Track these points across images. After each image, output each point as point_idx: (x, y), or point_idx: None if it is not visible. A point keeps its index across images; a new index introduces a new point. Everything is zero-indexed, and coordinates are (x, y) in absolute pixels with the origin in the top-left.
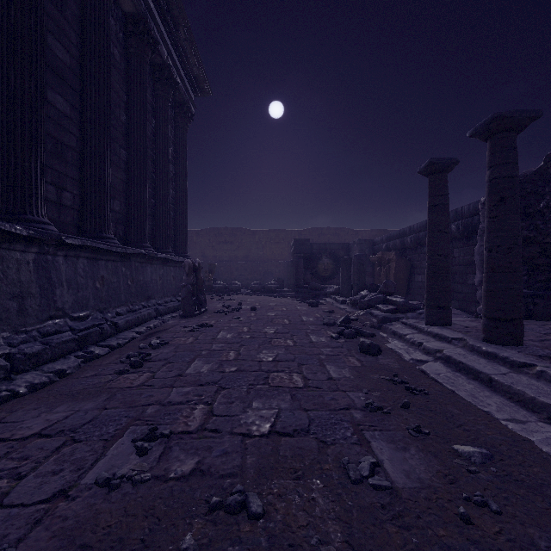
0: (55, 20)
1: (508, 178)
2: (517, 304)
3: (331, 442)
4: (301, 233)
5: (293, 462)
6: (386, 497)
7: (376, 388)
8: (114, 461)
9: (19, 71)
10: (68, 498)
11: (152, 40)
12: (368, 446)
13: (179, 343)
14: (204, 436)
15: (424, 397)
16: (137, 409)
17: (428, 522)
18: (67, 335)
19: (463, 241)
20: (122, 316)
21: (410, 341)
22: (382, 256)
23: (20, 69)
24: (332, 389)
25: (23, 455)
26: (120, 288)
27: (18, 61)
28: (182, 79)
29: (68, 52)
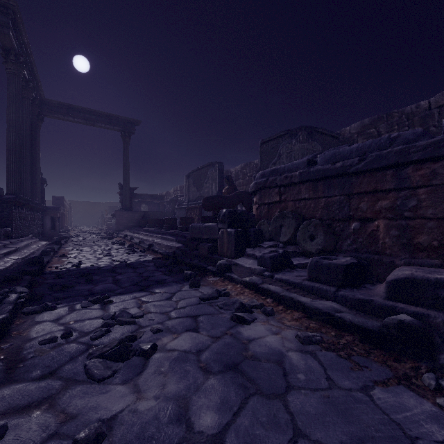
0: None
1: None
2: None
3: None
4: None
5: None
6: None
7: None
8: None
9: None
10: None
11: None
12: None
13: None
14: None
15: None
16: None
17: None
18: None
19: None
20: None
21: None
22: None
23: None
24: None
25: None
26: None
27: None
28: None
29: None
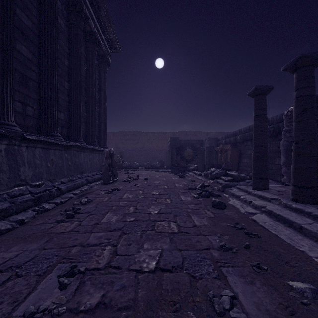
0: None
1: (309, 96)
2: (315, 177)
3: (199, 276)
4: (174, 134)
5: (172, 295)
6: None
7: (225, 233)
8: (42, 295)
9: None
10: None
11: (84, 16)
12: (226, 280)
13: (99, 201)
14: (109, 272)
15: (258, 239)
16: (65, 249)
17: None
18: (27, 196)
19: (272, 138)
20: (65, 184)
21: (243, 200)
22: (222, 147)
23: None
24: (197, 234)
25: None
26: (64, 167)
27: None
28: (103, 41)
29: (30, 20)
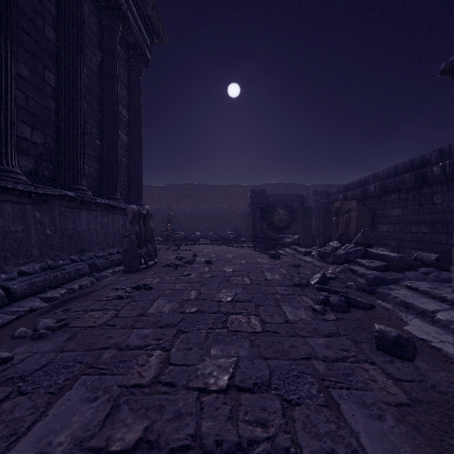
0: None
1: None
2: None
3: None
4: (256, 188)
5: None
6: None
7: None
8: None
9: None
10: None
11: None
12: None
13: (83, 326)
14: None
15: None
16: None
17: None
18: None
19: (449, 185)
20: (29, 276)
21: (451, 326)
22: (341, 205)
23: None
24: None
25: None
26: (31, 239)
27: None
28: (134, 16)
29: None
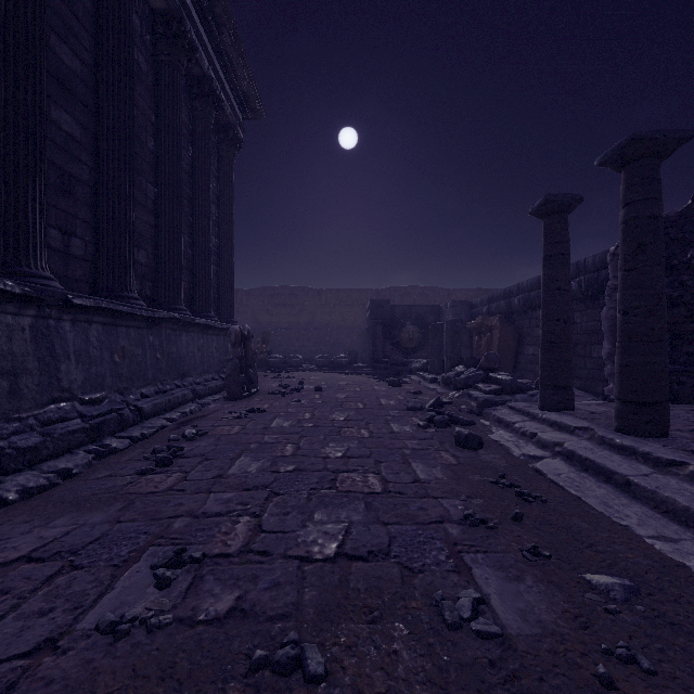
0: (61, 15)
1: (649, 219)
2: (661, 383)
3: (419, 568)
4: (380, 293)
5: (367, 598)
6: (495, 649)
7: (478, 494)
8: (125, 597)
9: (11, 79)
10: (57, 651)
11: (189, 45)
12: (469, 574)
13: (221, 434)
14: (248, 560)
15: (540, 506)
16: (161, 522)
17: (555, 686)
18: (75, 423)
19: (586, 302)
20: (149, 398)
21: (520, 431)
22: (483, 322)
23: (12, 77)
24: (420, 495)
25: (3, 587)
26: (147, 363)
27: (10, 66)
28: (227, 96)
29: (78, 58)
